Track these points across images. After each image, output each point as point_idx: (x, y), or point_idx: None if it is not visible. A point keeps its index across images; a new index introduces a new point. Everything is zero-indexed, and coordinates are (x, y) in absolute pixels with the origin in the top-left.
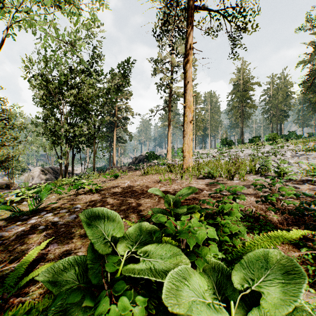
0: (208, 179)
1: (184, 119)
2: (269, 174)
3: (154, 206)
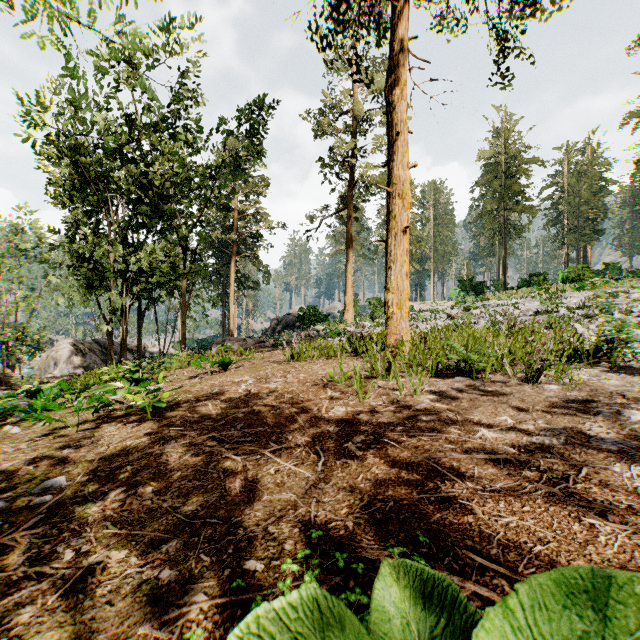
0: (461, 378)
1: (388, 226)
2: (629, 363)
3: (311, 508)
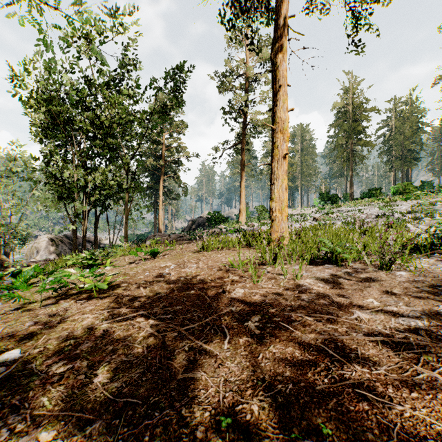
0: (329, 265)
1: (273, 153)
2: None
3: (220, 388)
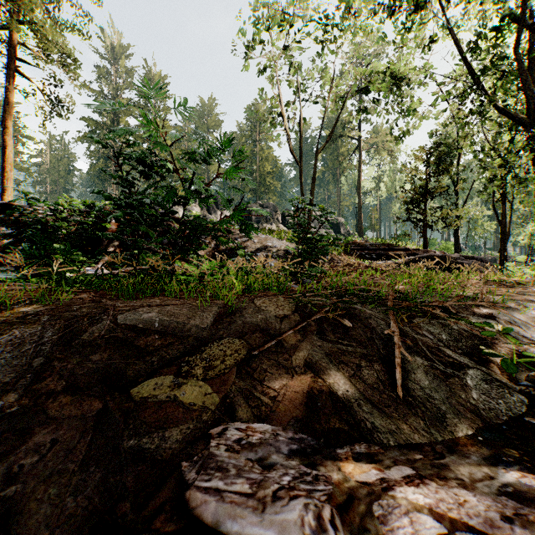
0: None
1: (5, 174)
2: None
3: None
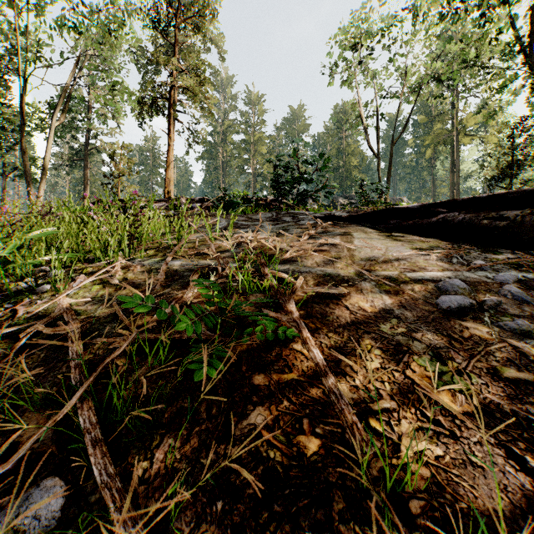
0: None
1: None
2: None
3: None
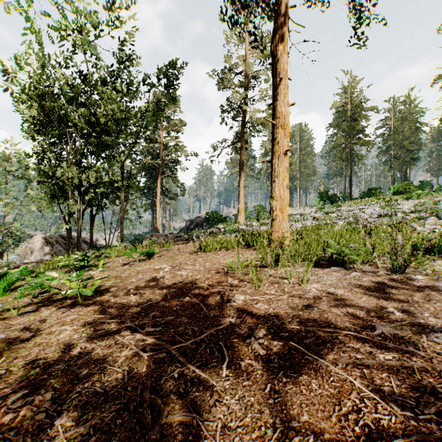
0: (336, 268)
1: (273, 149)
2: None
3: (216, 440)
